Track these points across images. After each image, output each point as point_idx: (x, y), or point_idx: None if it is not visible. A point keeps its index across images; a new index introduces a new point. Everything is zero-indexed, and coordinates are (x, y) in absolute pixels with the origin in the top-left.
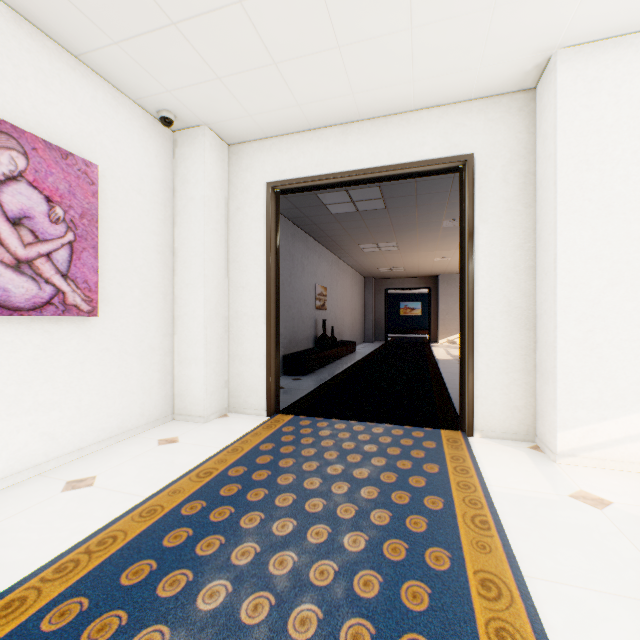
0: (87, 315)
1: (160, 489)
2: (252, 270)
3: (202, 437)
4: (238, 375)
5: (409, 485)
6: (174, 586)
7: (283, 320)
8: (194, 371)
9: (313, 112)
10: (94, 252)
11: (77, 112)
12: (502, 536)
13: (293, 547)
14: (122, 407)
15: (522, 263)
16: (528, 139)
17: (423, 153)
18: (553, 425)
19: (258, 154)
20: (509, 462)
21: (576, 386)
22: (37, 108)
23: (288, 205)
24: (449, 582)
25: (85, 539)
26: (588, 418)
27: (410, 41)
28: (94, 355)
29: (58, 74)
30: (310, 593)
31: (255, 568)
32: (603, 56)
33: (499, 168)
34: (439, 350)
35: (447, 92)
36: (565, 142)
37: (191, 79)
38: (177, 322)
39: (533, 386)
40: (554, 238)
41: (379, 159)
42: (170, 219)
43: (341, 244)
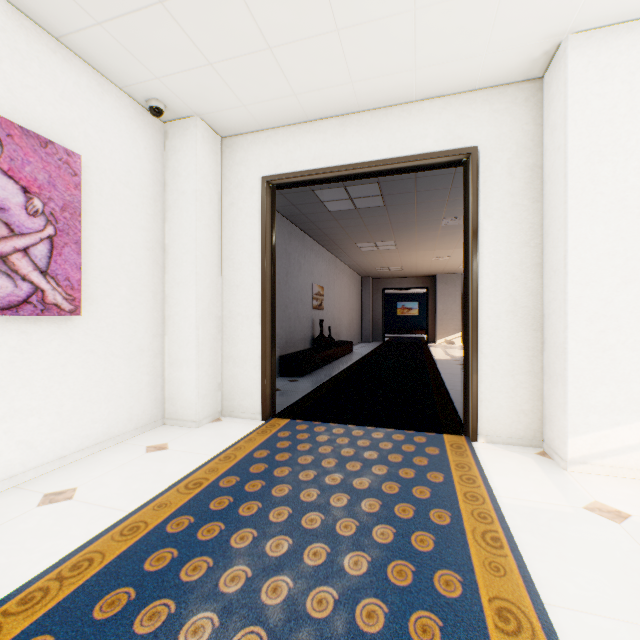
0: (69, 315)
1: (145, 503)
2: (246, 268)
3: (193, 443)
4: (232, 377)
5: (413, 496)
6: (153, 620)
7: (279, 320)
8: (185, 373)
9: (310, 102)
10: (77, 247)
11: (58, 98)
12: (516, 556)
13: (288, 571)
14: (108, 412)
15: (529, 260)
16: (535, 131)
17: (425, 146)
18: (563, 431)
19: (253, 147)
20: (517, 470)
21: (587, 390)
22: (13, 92)
23: (284, 202)
24: (462, 612)
25: (58, 562)
26: (600, 423)
27: (413, 24)
28: (77, 357)
29: (37, 56)
30: (307, 628)
31: (245, 597)
32: (616, 42)
33: (504, 161)
34: (437, 350)
35: (450, 81)
36: (576, 132)
37: (181, 65)
38: (168, 322)
39: (540, 389)
40: (564, 234)
41: (379, 152)
42: (160, 214)
43: (338, 243)
